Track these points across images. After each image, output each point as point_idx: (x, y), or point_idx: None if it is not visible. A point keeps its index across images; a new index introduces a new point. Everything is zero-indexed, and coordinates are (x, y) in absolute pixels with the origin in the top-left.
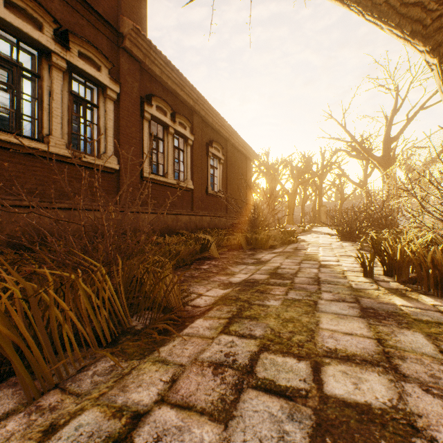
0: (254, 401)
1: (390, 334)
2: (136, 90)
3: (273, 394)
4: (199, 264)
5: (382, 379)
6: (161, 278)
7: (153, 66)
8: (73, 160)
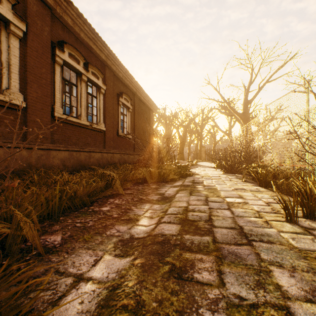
0: None
1: None
2: (47, 34)
3: None
4: (100, 204)
5: None
6: None
7: (65, 15)
8: None
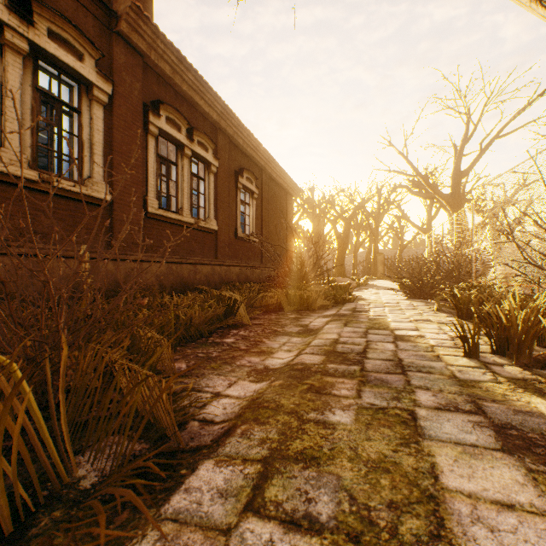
0: None
1: None
2: (137, 93)
3: None
4: (221, 335)
5: None
6: (137, 382)
7: (161, 62)
8: (40, 186)
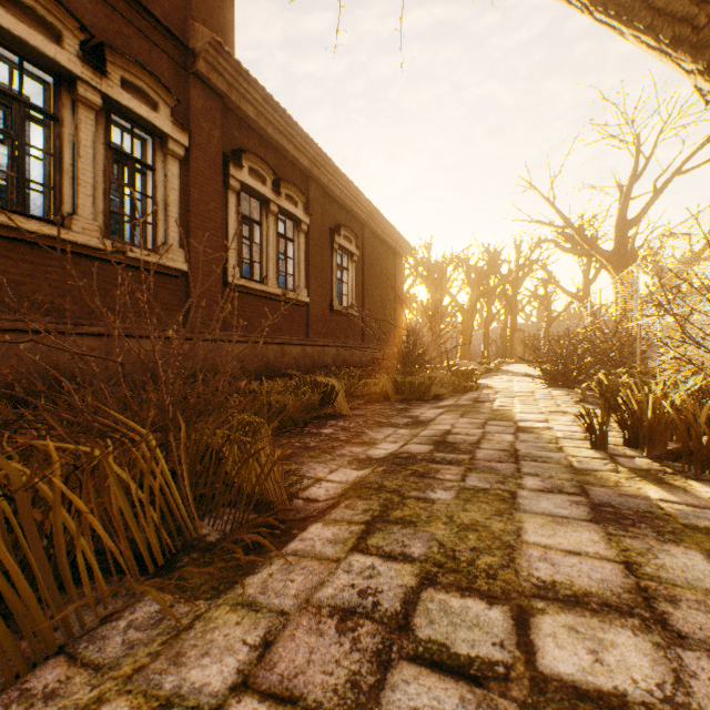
0: (411, 686)
1: (646, 554)
2: (216, 142)
3: (445, 672)
4: (317, 425)
5: (641, 643)
6: (251, 454)
7: (243, 103)
8: (113, 256)
